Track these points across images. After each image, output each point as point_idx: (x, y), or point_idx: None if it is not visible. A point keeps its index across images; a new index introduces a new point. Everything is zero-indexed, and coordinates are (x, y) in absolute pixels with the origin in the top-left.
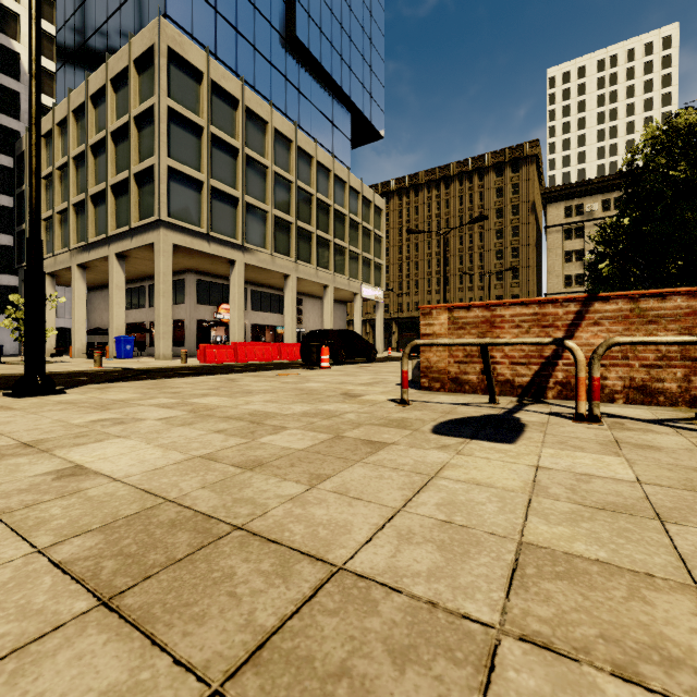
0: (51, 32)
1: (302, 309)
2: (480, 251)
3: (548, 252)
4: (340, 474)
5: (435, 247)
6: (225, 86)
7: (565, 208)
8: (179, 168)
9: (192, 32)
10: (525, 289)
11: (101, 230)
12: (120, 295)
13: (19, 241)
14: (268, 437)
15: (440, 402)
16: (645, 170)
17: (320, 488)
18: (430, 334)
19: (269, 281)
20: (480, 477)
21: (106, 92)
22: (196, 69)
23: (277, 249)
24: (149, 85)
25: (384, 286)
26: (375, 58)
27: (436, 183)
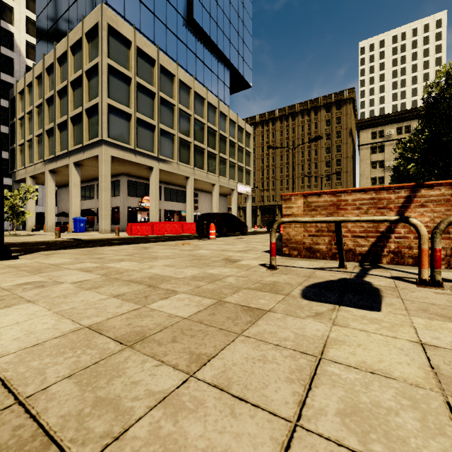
0: (34, 19)
1: (197, 200)
2: (315, 161)
3: (360, 162)
4: (221, 354)
5: (285, 159)
6: (146, 51)
7: (372, 133)
8: (115, 105)
9: (124, 15)
10: (345, 186)
11: (64, 147)
12: (76, 190)
13: (12, 155)
14: (158, 302)
15: (300, 266)
16: (442, 97)
17: (199, 378)
18: (290, 215)
19: (176, 181)
20: (370, 360)
21: (67, 55)
22: (127, 39)
23: (181, 160)
24: (95, 50)
25: (252, 185)
26: (246, 34)
27: (286, 117)
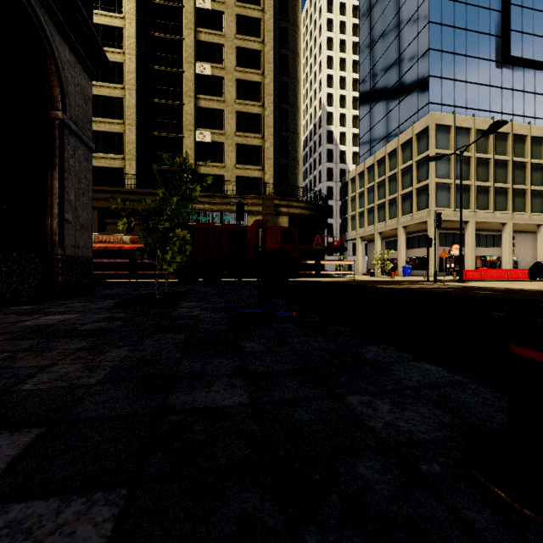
0: (344, 112)
1: (513, 243)
2: None
3: None
4: None
5: None
6: (464, 125)
7: None
8: (440, 181)
9: (441, 102)
10: None
11: (393, 216)
12: (403, 246)
13: (343, 222)
14: None
15: None
16: None
17: None
18: None
19: (487, 227)
20: None
21: (397, 151)
22: (448, 126)
23: (496, 208)
24: (423, 144)
25: None
26: None
27: None
